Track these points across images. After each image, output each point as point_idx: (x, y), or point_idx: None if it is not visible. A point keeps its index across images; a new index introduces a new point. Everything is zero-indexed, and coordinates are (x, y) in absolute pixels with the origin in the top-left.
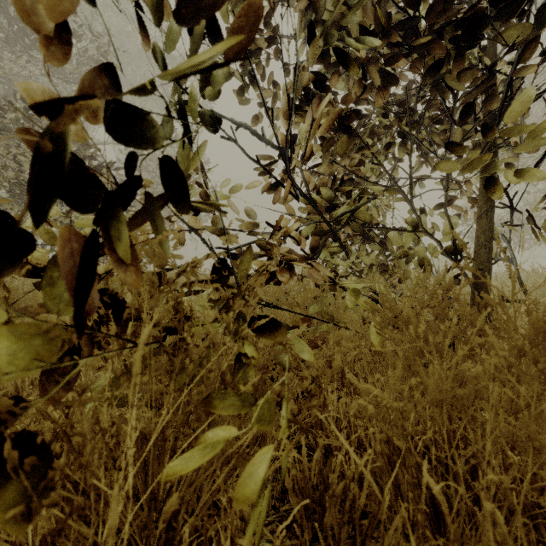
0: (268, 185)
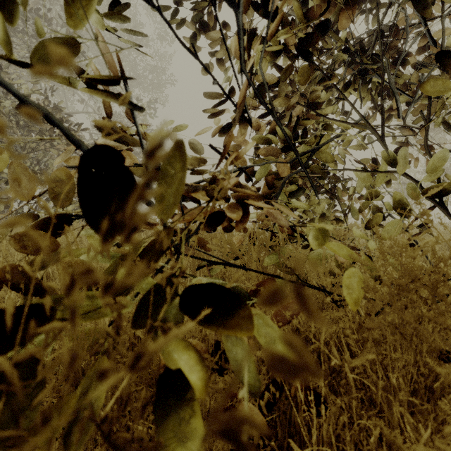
0: (218, 126)
